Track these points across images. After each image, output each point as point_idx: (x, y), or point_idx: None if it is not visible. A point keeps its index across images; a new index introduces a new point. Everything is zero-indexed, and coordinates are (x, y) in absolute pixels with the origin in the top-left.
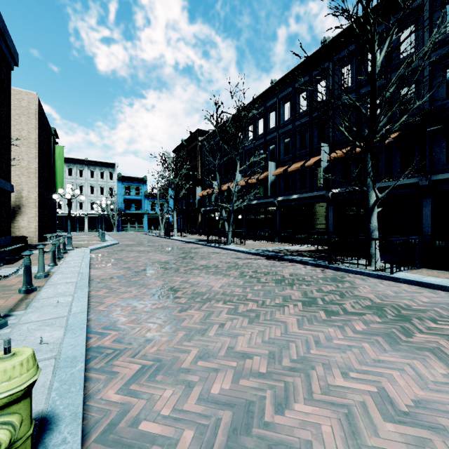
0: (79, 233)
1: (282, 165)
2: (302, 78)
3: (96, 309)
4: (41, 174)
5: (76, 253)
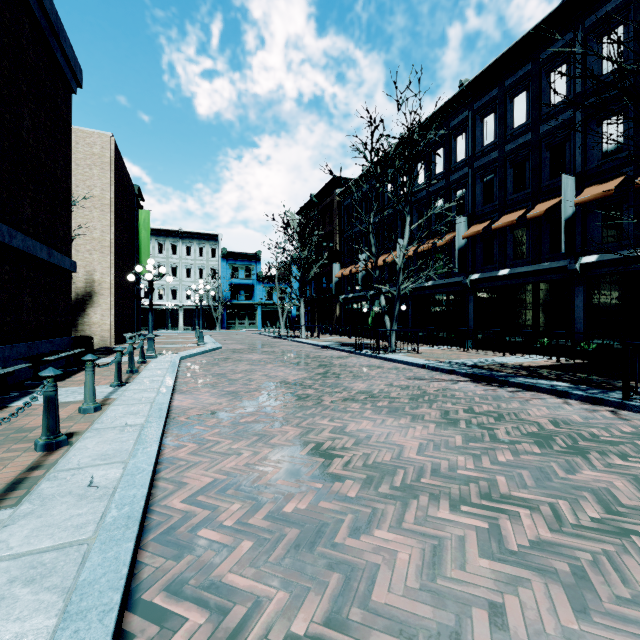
0: (172, 331)
1: (479, 220)
2: (519, 68)
3: (165, 505)
4: (118, 249)
5: (158, 364)
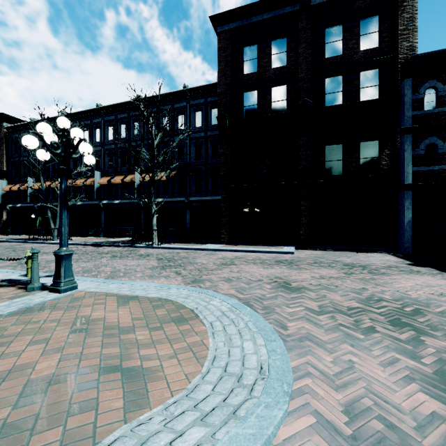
0: None
1: (107, 175)
2: (123, 113)
3: None
4: None
5: None
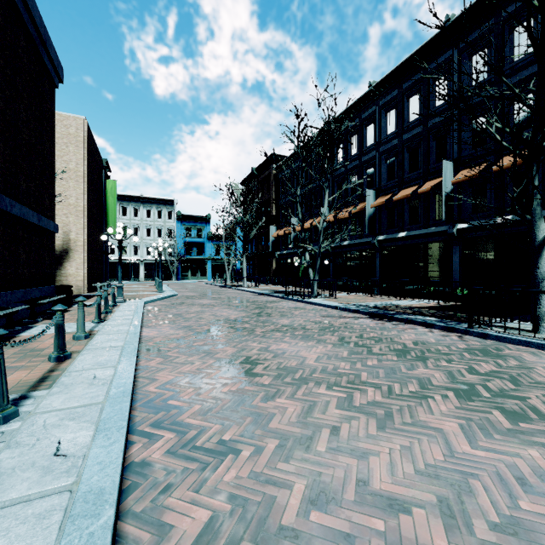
0: (134, 282)
1: (384, 193)
2: (413, 75)
3: (145, 390)
4: (90, 213)
5: (127, 307)
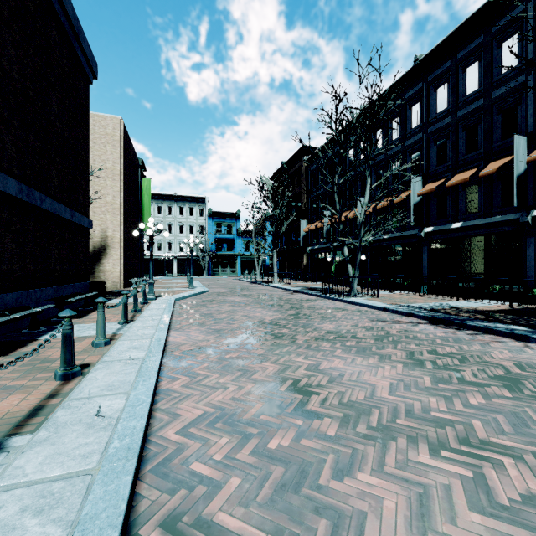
0: (168, 277)
1: (432, 179)
2: (471, 41)
3: (161, 436)
4: (126, 210)
5: (157, 304)
